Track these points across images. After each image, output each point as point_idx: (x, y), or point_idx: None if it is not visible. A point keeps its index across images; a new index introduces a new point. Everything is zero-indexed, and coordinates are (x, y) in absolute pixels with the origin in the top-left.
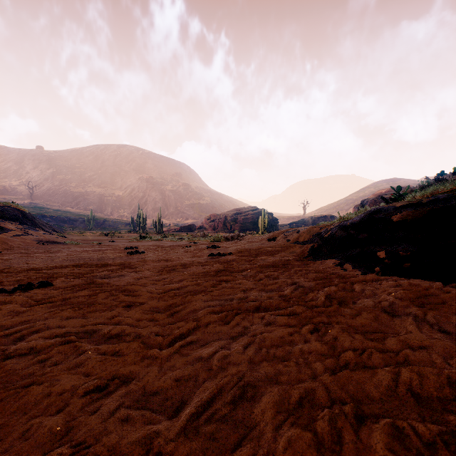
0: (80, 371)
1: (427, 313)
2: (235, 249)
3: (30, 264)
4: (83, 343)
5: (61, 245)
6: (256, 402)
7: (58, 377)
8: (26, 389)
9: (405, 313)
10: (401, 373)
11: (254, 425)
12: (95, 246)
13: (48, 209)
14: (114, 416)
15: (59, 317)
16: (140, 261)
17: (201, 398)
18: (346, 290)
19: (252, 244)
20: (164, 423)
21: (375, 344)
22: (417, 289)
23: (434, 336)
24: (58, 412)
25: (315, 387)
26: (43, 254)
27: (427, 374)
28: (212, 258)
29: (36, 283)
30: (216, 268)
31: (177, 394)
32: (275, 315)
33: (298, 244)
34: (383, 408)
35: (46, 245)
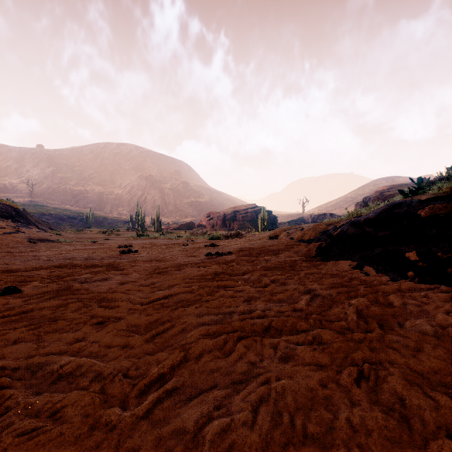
0: None
1: None
2: (235, 247)
3: (10, 265)
4: (13, 392)
5: (53, 243)
6: None
7: None
8: None
9: None
10: None
11: None
12: (88, 245)
13: (47, 207)
14: None
15: (3, 341)
16: (130, 261)
17: None
18: (380, 303)
19: (253, 242)
20: None
21: None
22: None
23: None
24: None
25: None
26: (30, 252)
27: None
28: (210, 259)
29: (1, 290)
30: (213, 270)
31: None
32: (293, 344)
33: (303, 242)
34: None
35: (37, 243)
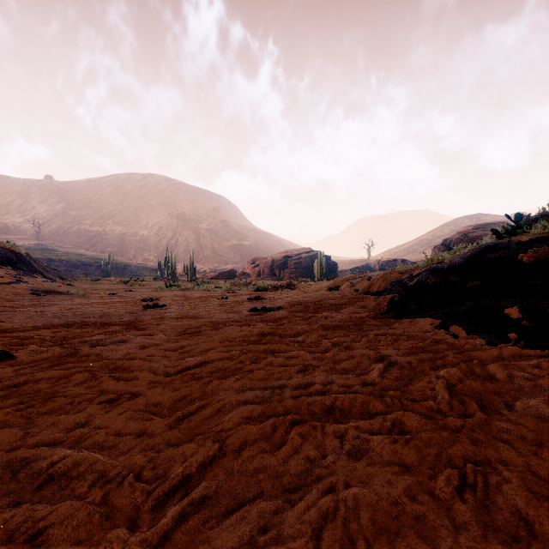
0: None
1: None
2: (286, 301)
3: (5, 323)
4: None
5: (62, 296)
6: None
7: None
8: None
9: None
10: None
11: None
12: (105, 297)
13: (57, 251)
14: None
15: None
16: (155, 318)
17: None
18: (478, 375)
19: (308, 294)
20: None
21: None
22: None
23: None
24: None
25: None
26: (32, 307)
27: None
28: (255, 315)
29: None
30: (259, 330)
31: None
32: (366, 433)
33: (370, 294)
34: None
35: (42, 296)
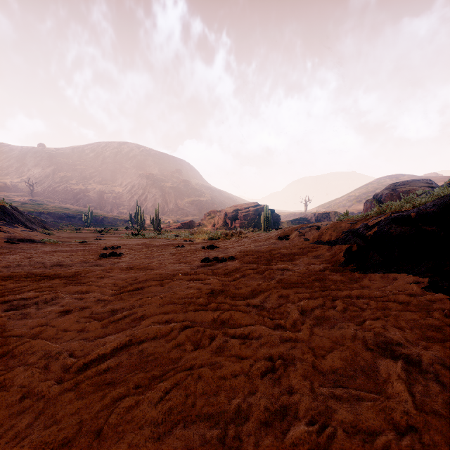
0: None
1: None
2: (238, 250)
3: None
4: None
5: (35, 244)
6: None
7: None
8: None
9: None
10: None
11: None
12: (73, 245)
13: (47, 205)
14: None
15: None
16: (105, 269)
17: None
18: None
19: (259, 243)
20: None
21: None
22: None
23: None
24: None
25: None
26: None
27: None
28: (206, 266)
29: None
30: (209, 286)
31: None
32: None
33: (322, 244)
34: None
35: (16, 244)
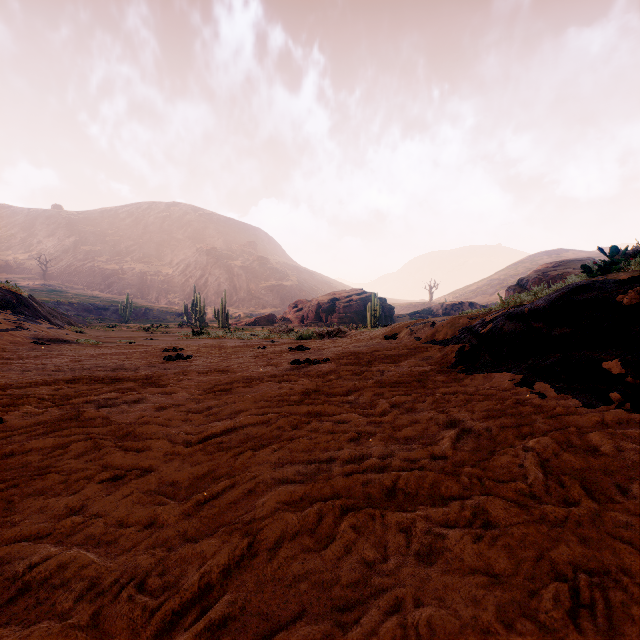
0: None
1: None
2: (334, 351)
3: None
4: None
5: (70, 345)
6: None
7: None
8: None
9: None
10: None
11: None
12: (121, 347)
13: (67, 293)
14: None
15: None
16: (178, 372)
17: None
18: (577, 447)
19: (360, 343)
20: None
21: None
22: None
23: None
24: None
25: None
26: (33, 359)
27: None
28: (297, 369)
29: None
30: (302, 386)
31: None
32: (439, 525)
33: (434, 344)
34: None
35: (47, 345)
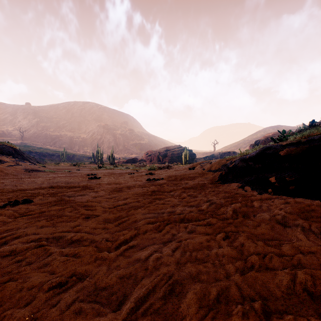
0: (47, 270)
1: (311, 225)
2: (165, 175)
3: (19, 186)
4: (51, 247)
5: (42, 172)
6: (183, 297)
7: (30, 275)
8: (4, 285)
9: (294, 225)
10: (297, 275)
11: (181, 318)
12: (66, 173)
13: (33, 147)
14: (70, 309)
15: (35, 226)
16: (97, 184)
17: (139, 294)
18: (248, 206)
19: (178, 171)
20: (109, 316)
21: (273, 249)
22: (301, 206)
23: (319, 243)
24: (27, 304)
25: (229, 285)
26: (28, 178)
27: (318, 276)
28: (149, 182)
29: (21, 201)
30: (152, 189)
31: (121, 289)
32: (195, 225)
33: (210, 171)
34: (285, 305)
35: (31, 172)
